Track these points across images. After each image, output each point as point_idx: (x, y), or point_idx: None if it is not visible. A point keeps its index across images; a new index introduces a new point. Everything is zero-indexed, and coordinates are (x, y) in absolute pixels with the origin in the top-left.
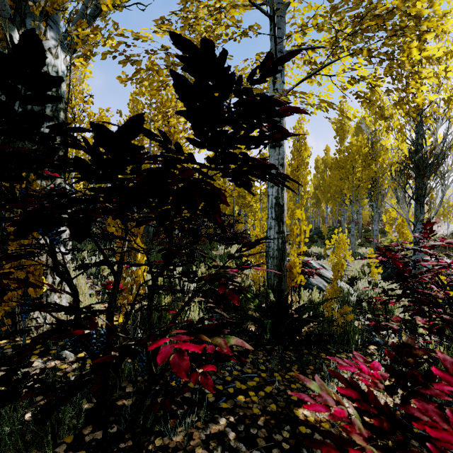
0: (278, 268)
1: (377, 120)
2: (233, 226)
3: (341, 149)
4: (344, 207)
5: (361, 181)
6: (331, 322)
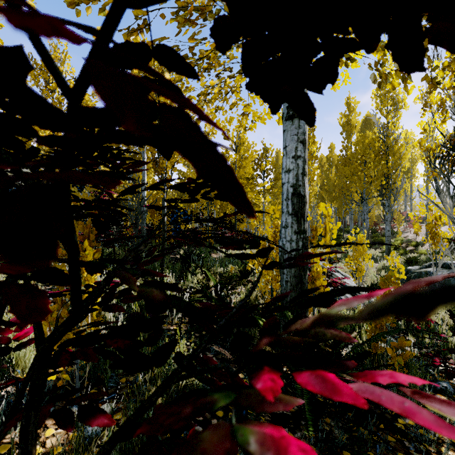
0: (297, 280)
1: (389, 112)
2: (235, 226)
3: (348, 146)
4: (351, 206)
5: (374, 177)
6: (375, 357)
